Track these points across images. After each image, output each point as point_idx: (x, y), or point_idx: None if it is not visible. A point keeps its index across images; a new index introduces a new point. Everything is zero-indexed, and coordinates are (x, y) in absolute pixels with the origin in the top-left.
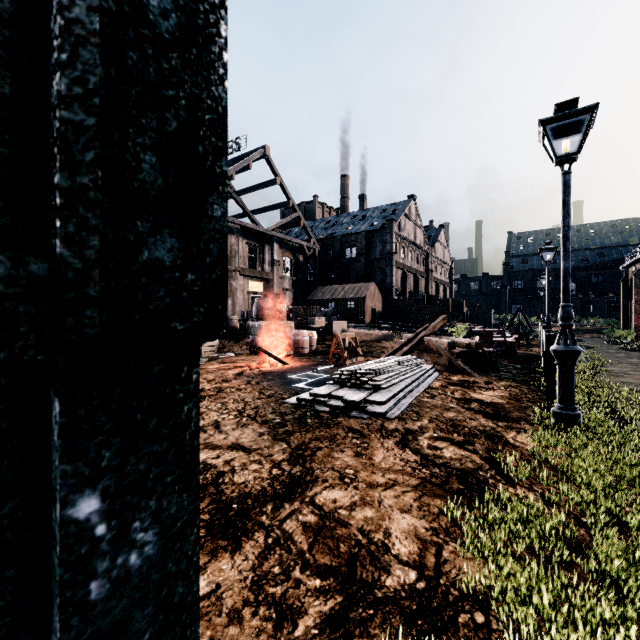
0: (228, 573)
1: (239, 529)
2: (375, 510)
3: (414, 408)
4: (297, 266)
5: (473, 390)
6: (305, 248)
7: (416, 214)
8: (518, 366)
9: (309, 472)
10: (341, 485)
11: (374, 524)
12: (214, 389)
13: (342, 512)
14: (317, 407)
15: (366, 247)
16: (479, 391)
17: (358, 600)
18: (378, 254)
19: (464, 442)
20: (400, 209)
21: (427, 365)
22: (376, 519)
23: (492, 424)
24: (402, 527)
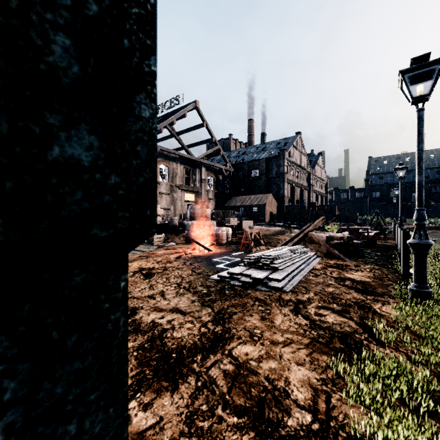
0: (168, 408)
1: (177, 373)
2: (277, 362)
3: (303, 284)
4: (218, 183)
5: (346, 271)
6: (223, 170)
7: (301, 145)
8: (378, 253)
9: (227, 331)
10: (251, 342)
11: (277, 374)
12: (161, 268)
13: (252, 363)
14: (232, 282)
15: (266, 169)
16: (350, 272)
17: (267, 436)
18: (274, 174)
19: (342, 311)
20: (290, 142)
21: (311, 252)
22: (278, 370)
23: (362, 297)
24: (298, 377)
